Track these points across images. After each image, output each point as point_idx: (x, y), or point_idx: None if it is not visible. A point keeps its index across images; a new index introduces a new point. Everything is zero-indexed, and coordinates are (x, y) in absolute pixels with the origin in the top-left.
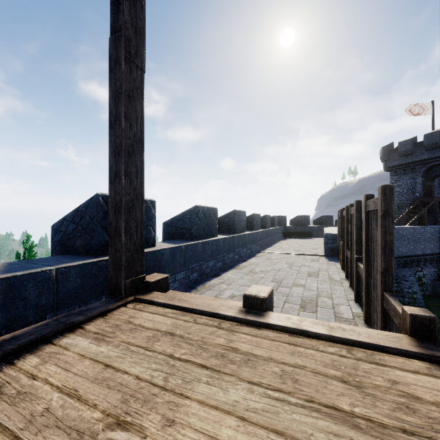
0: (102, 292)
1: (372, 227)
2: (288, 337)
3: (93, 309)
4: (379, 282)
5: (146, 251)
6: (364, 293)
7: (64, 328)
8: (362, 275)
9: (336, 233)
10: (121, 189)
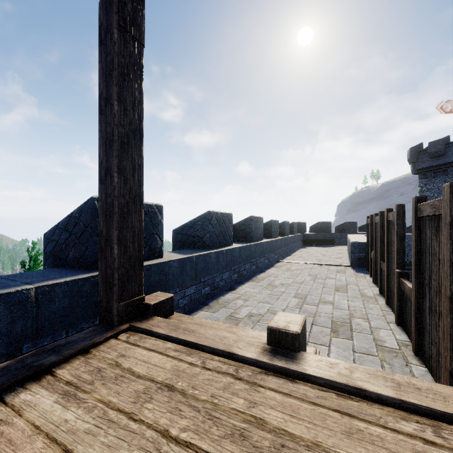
0: (95, 313)
1: (426, 236)
2: (336, 399)
3: (74, 342)
4: (446, 310)
5: (150, 264)
6: (414, 318)
7: (28, 374)
8: (409, 294)
9: (364, 241)
10: (112, 189)
